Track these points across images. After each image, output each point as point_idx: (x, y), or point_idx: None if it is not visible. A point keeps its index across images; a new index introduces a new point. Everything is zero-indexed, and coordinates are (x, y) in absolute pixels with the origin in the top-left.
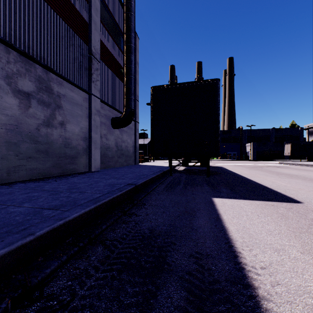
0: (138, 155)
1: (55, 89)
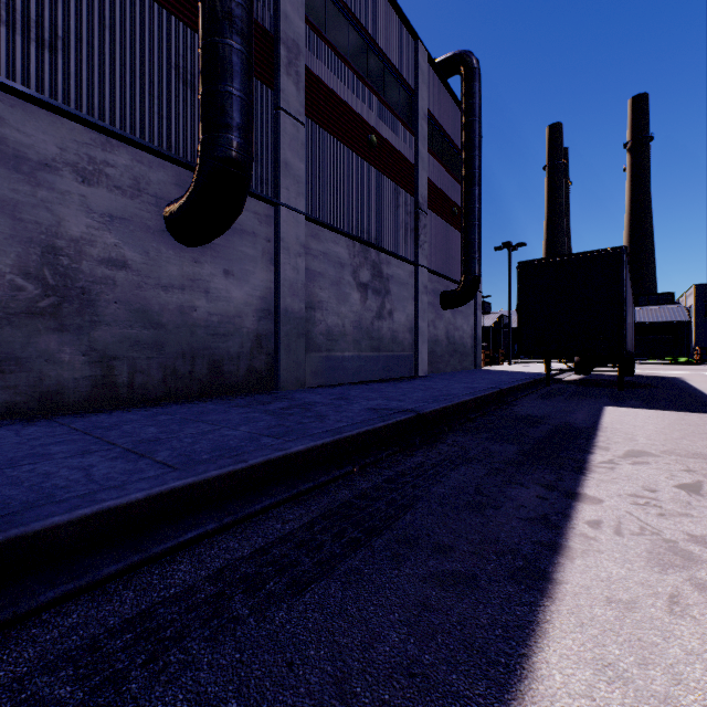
0: (481, 352)
1: (384, 272)
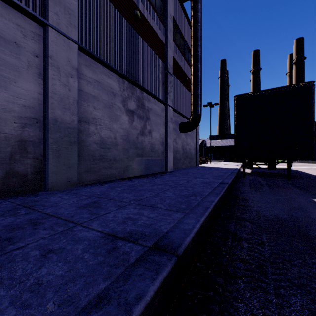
0: (199, 157)
1: (146, 105)
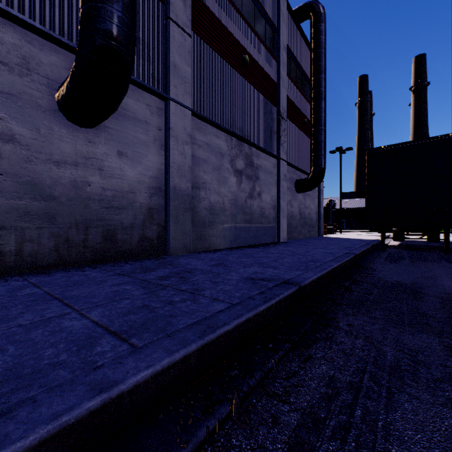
0: (322, 225)
1: (255, 162)
